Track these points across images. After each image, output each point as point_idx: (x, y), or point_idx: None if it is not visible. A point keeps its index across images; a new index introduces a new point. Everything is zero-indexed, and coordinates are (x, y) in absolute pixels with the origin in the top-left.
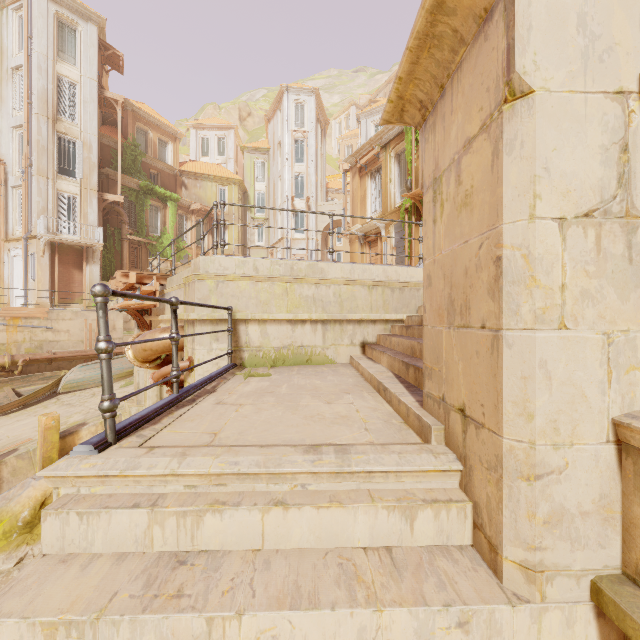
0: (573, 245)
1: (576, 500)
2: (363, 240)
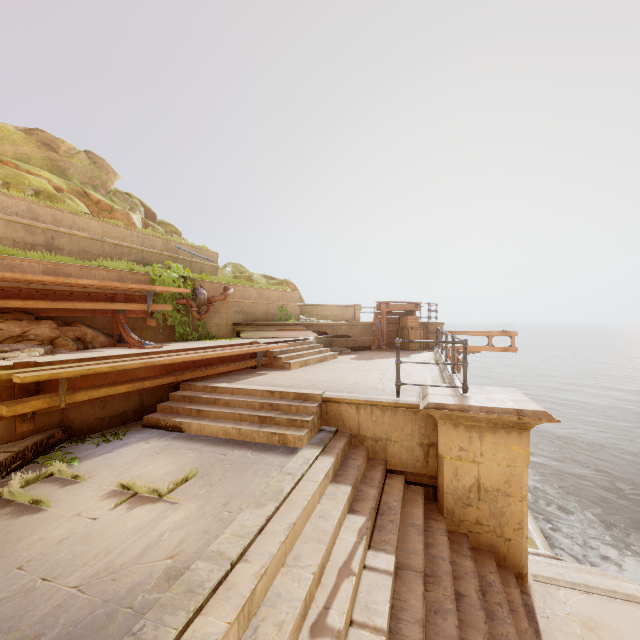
0: None
1: None
2: None
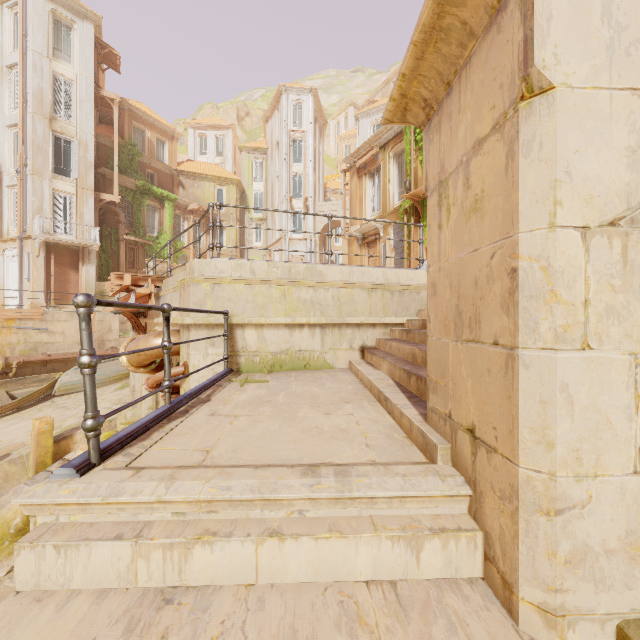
0: (597, 256)
1: (600, 537)
2: (362, 241)
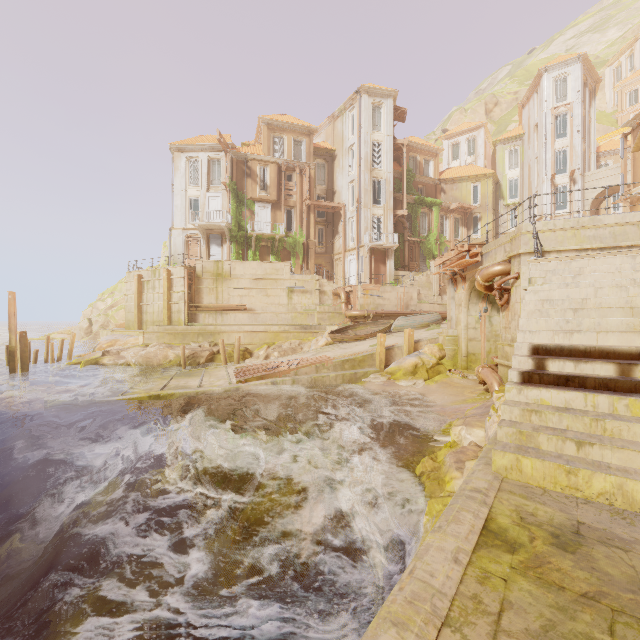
0: None
1: None
2: None
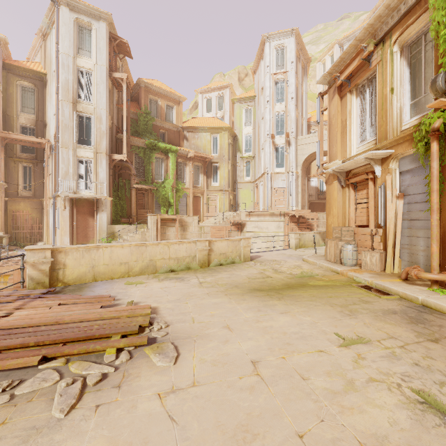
0: None
1: None
2: (345, 180)
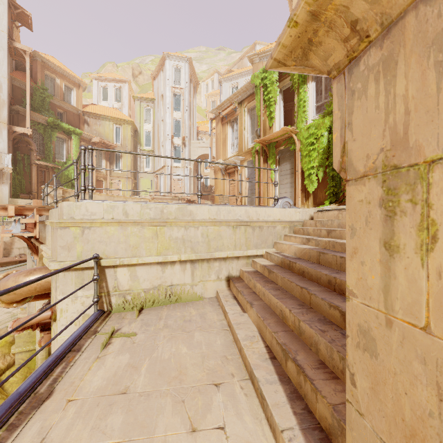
0: None
1: None
2: (224, 171)
